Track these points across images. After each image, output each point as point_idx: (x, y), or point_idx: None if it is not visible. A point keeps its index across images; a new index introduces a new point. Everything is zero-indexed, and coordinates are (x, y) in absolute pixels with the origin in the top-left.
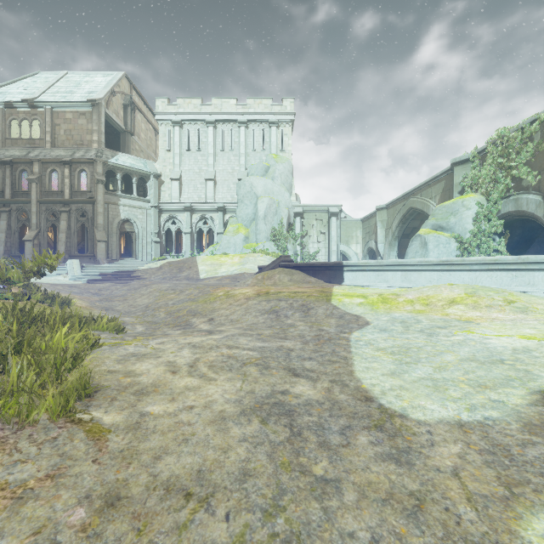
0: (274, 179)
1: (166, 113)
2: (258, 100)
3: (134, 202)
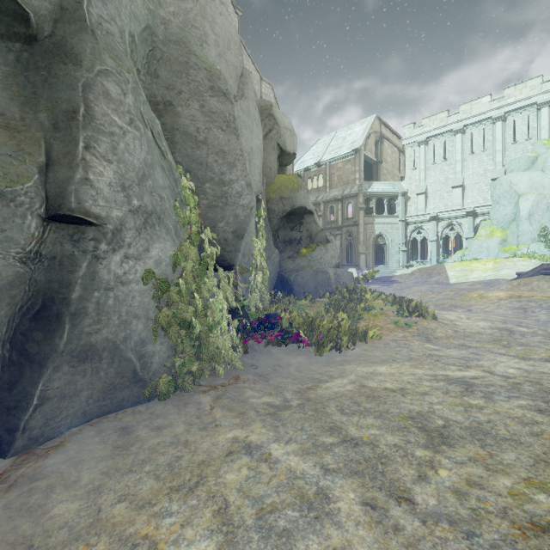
0: (544, 170)
1: (411, 137)
2: (520, 85)
3: (385, 220)
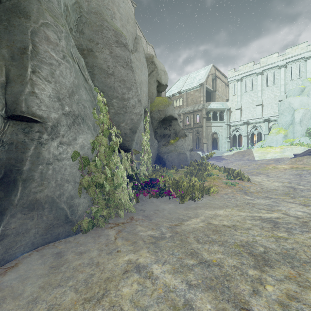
0: (308, 95)
1: (233, 77)
2: (295, 47)
3: (218, 124)
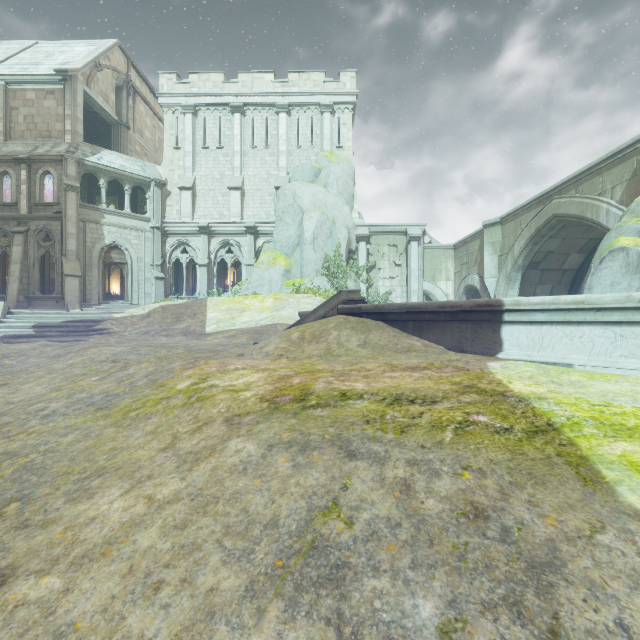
0: (327, 187)
1: (173, 95)
2: (305, 75)
3: (126, 221)
